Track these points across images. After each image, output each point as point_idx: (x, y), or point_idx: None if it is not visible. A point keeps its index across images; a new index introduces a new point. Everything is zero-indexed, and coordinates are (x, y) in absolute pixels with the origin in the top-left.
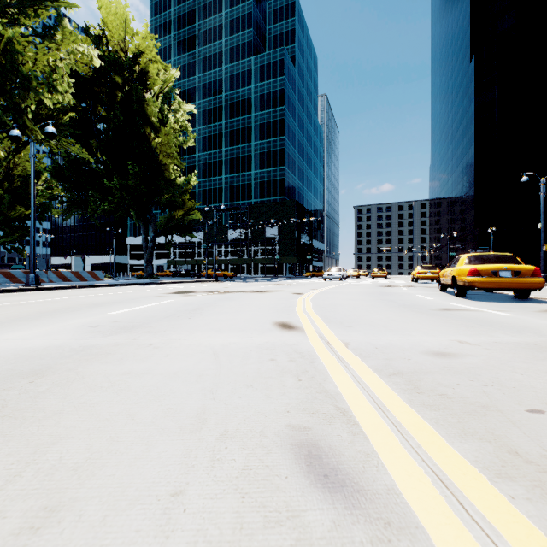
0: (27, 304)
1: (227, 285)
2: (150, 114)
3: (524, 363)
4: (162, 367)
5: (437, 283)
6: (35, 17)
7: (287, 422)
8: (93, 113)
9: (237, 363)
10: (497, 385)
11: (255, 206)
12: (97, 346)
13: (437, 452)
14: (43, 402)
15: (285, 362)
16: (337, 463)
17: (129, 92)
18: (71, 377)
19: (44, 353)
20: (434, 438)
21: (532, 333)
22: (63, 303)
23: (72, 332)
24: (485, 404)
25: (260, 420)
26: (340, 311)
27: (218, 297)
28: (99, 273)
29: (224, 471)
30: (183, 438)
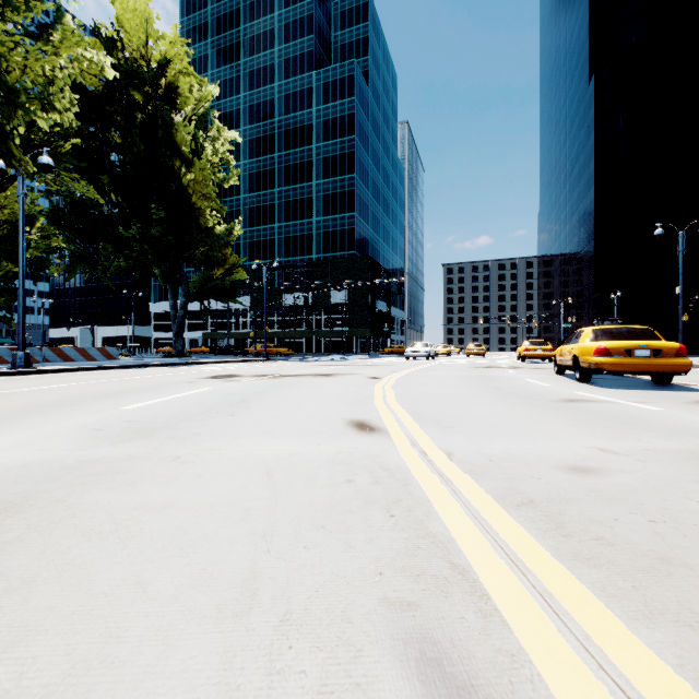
0: (11, 395)
1: (282, 365)
2: (181, 143)
3: (696, 484)
4: (193, 496)
5: (549, 363)
6: (25, 11)
7: (381, 594)
8: (105, 140)
9: (300, 488)
10: (671, 520)
11: (318, 263)
12: (101, 461)
13: (618, 649)
14: (7, 562)
15: (367, 485)
16: (468, 676)
17: (152, 113)
18: (57, 514)
19: (22, 473)
20: (607, 622)
21: (692, 436)
22: (60, 393)
23: (67, 439)
24: (664, 555)
25: (340, 591)
26: (433, 404)
27: (270, 383)
28: (112, 350)
29: (289, 697)
30: (222, 629)
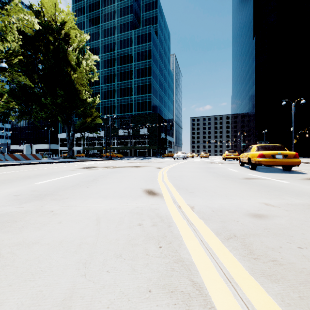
0: None
1: (117, 162)
2: (71, 60)
3: None
4: (52, 236)
5: (237, 161)
6: None
7: (148, 308)
8: (35, 58)
9: (112, 229)
10: (309, 246)
11: (134, 116)
12: (10, 214)
13: None
14: None
15: (149, 227)
16: None
17: (57, 46)
18: None
19: None
20: None
21: (307, 196)
22: (6, 176)
23: None
24: None
25: (122, 307)
26: (185, 180)
27: (110, 170)
28: (38, 155)
29: None
30: None
